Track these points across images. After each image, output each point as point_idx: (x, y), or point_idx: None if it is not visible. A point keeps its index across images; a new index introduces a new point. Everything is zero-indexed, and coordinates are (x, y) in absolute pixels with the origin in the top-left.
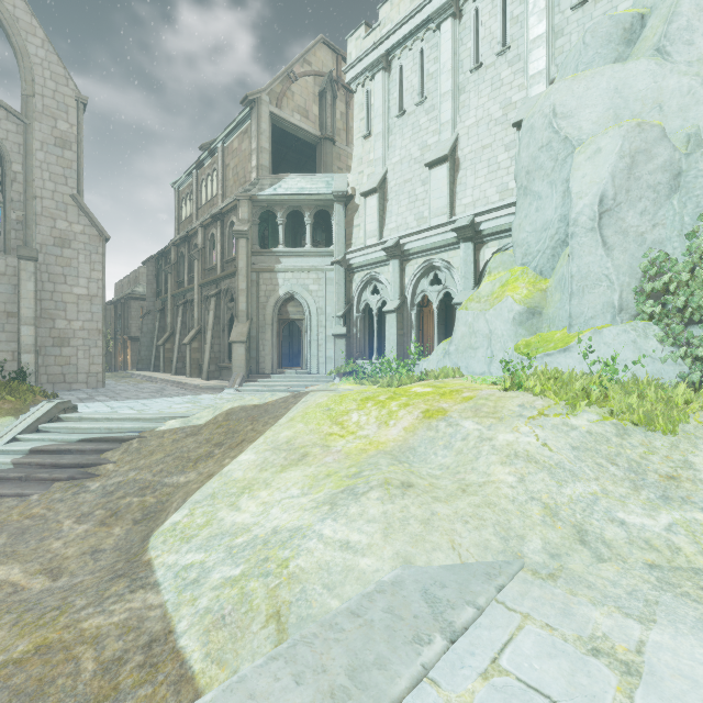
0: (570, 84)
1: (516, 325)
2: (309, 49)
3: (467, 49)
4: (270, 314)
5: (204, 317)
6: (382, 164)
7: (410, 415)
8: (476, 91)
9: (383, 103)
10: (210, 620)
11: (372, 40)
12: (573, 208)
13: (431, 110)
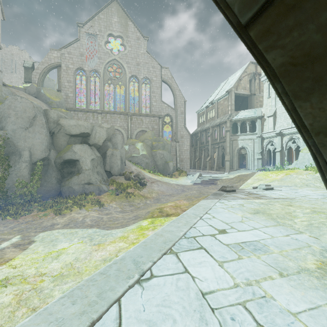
0: None
1: None
2: (246, 68)
3: None
4: (236, 153)
5: (212, 153)
6: (274, 107)
7: (282, 174)
8: None
9: None
10: None
11: None
12: None
13: None
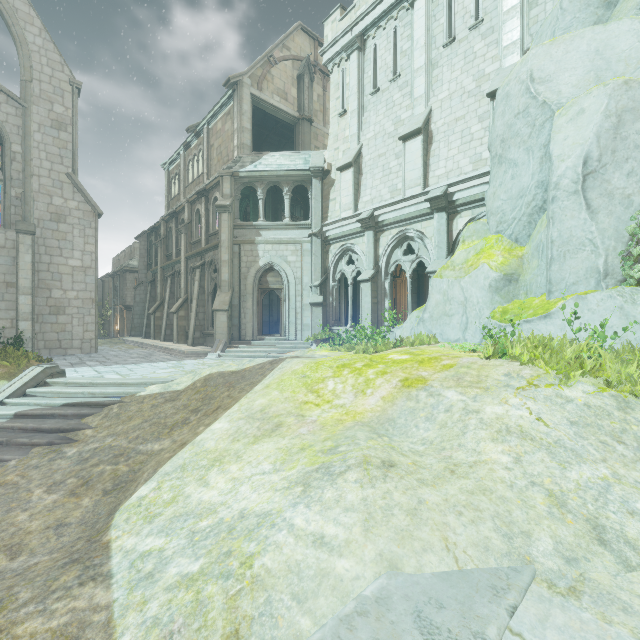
0: (548, 48)
1: (492, 292)
2: (287, 35)
3: (440, 25)
4: (251, 284)
5: (190, 288)
6: (357, 140)
7: (388, 384)
8: (449, 65)
9: (358, 82)
10: (155, 637)
11: (348, 21)
12: (555, 171)
13: (404, 86)
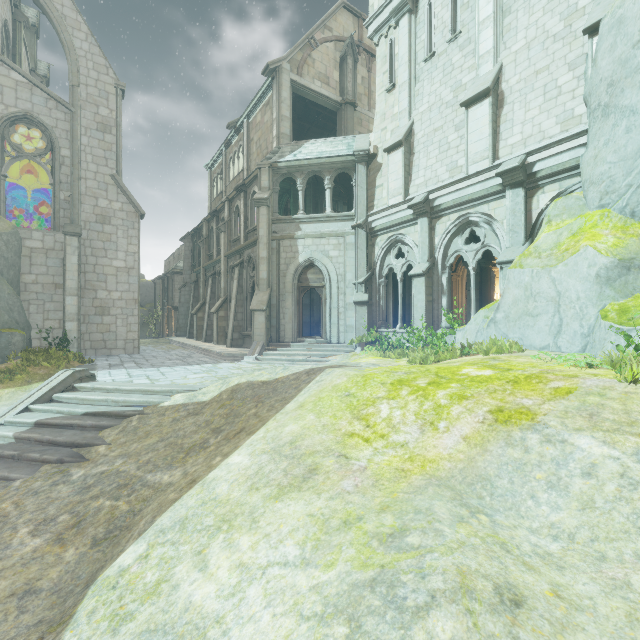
0: None
1: (601, 284)
2: (329, 15)
3: None
4: (290, 282)
5: (230, 287)
6: (408, 115)
7: (470, 415)
8: (525, 8)
9: (409, 49)
10: None
11: None
12: None
13: (466, 44)
